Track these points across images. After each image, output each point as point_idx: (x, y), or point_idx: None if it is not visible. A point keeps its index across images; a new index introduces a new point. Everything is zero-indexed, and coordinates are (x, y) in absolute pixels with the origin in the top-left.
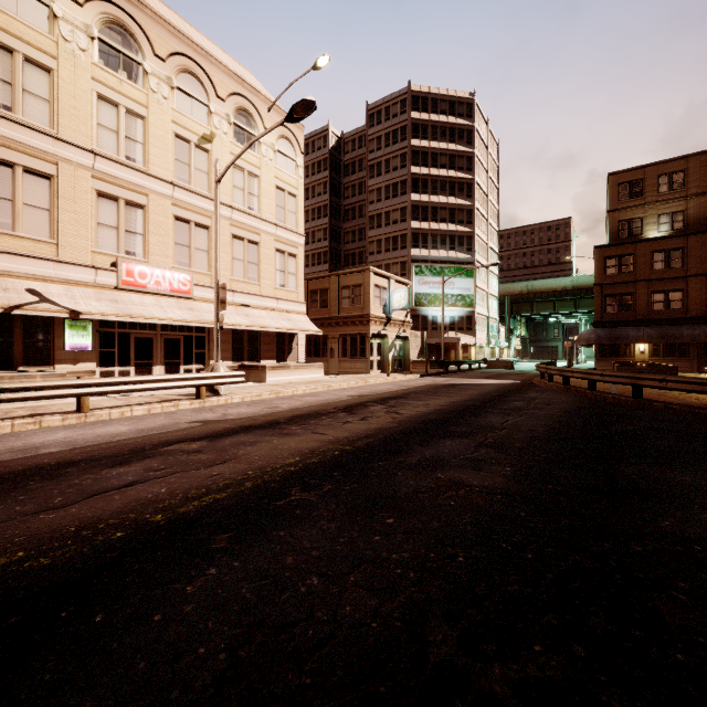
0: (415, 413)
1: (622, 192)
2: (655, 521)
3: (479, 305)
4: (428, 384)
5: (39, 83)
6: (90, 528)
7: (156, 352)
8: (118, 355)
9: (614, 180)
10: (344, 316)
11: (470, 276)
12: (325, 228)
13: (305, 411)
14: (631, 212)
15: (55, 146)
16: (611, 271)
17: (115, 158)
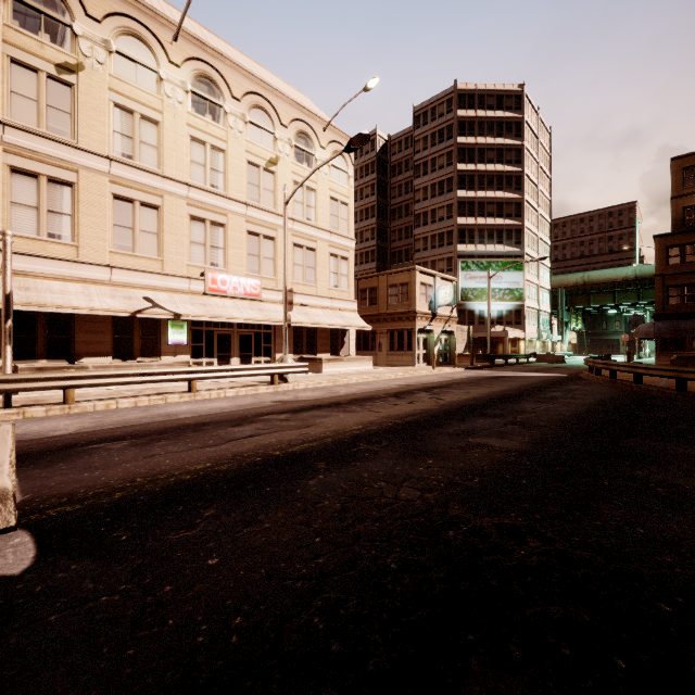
0: (456, 399)
1: (687, 177)
2: (630, 471)
3: (529, 298)
4: (471, 377)
5: (150, 134)
6: (239, 456)
7: (233, 347)
8: (205, 348)
9: (678, 165)
10: (391, 313)
11: (518, 270)
12: (372, 228)
13: (361, 396)
14: None
15: (161, 182)
16: (674, 260)
17: (203, 187)
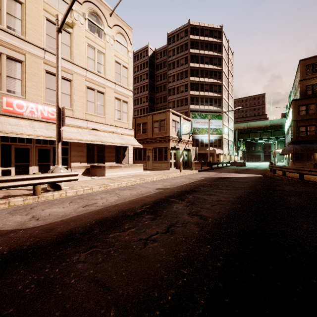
0: (219, 217)
1: (308, 70)
2: None
3: (224, 134)
4: (206, 178)
5: None
6: None
7: (32, 158)
8: (1, 159)
9: (303, 63)
10: (155, 137)
11: (220, 119)
12: (146, 96)
13: (113, 212)
14: (313, 80)
15: None
16: (302, 113)
17: None
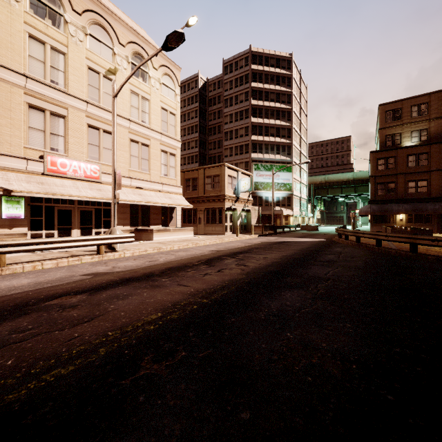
0: (258, 265)
1: (388, 117)
2: None
3: (295, 190)
4: (264, 242)
5: None
6: None
7: (74, 220)
8: (45, 222)
9: (383, 109)
10: (207, 196)
11: (289, 171)
12: (196, 139)
13: (176, 264)
14: (393, 129)
15: None
16: (381, 167)
17: (42, 81)
